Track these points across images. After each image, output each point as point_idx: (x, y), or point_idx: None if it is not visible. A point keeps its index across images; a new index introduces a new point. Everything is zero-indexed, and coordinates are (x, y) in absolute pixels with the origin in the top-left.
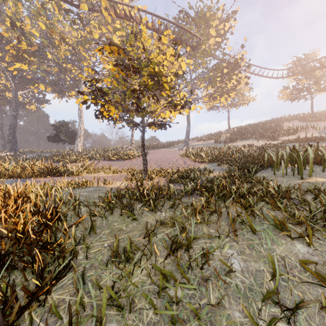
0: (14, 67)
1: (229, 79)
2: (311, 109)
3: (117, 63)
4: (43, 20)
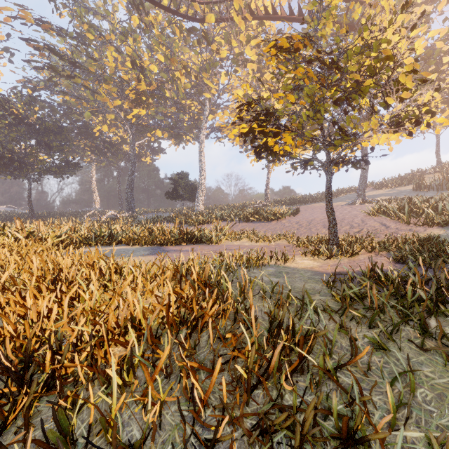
0: (133, 114)
1: None
2: None
3: (310, 58)
4: (162, 51)
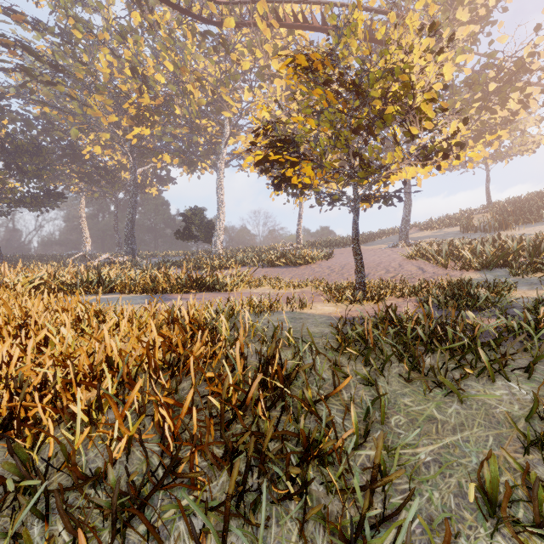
0: (133, 134)
1: (502, 102)
2: None
3: (328, 80)
4: (170, 57)
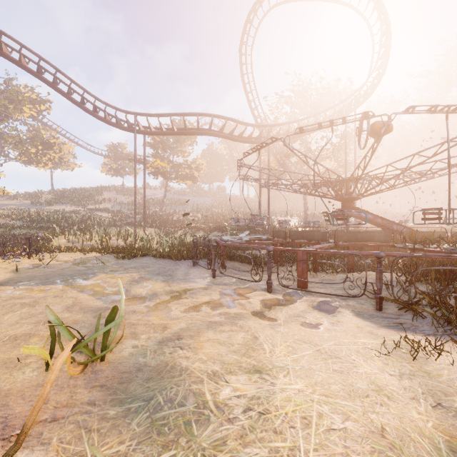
0: None
1: (44, 155)
2: (123, 185)
3: None
4: None
